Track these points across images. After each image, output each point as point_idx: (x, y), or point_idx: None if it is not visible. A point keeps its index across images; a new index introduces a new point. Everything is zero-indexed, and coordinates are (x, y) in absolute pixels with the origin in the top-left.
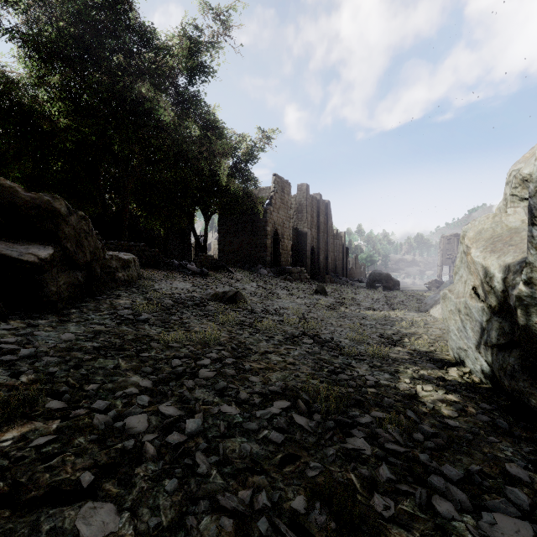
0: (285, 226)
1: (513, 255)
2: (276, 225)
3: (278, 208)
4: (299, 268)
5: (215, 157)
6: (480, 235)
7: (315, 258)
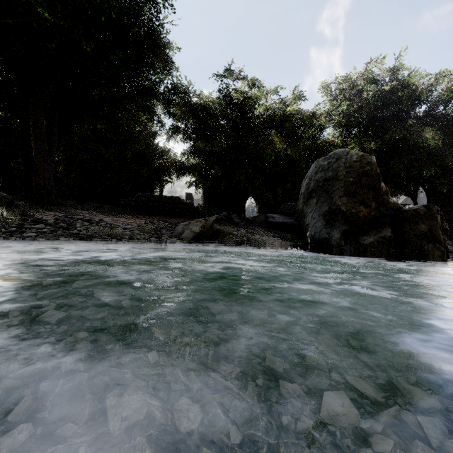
0: None
1: None
2: None
3: None
4: None
5: None
6: None
7: None
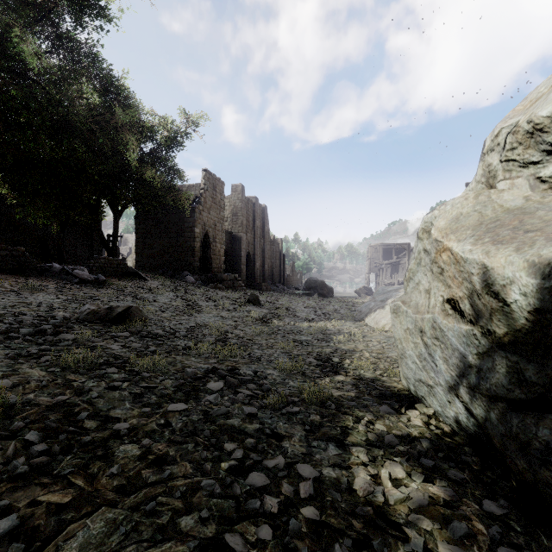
0: (217, 228)
1: (551, 244)
2: (206, 226)
3: (208, 208)
4: (232, 276)
5: (118, 132)
6: (457, 223)
7: (252, 265)
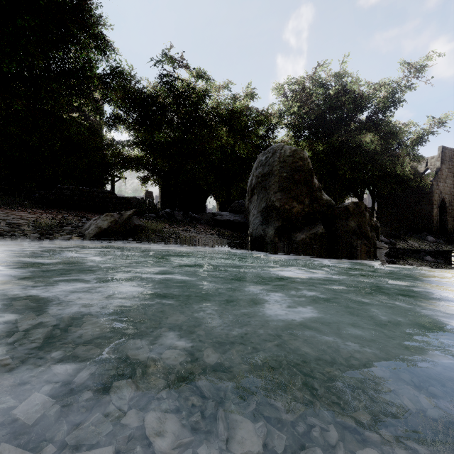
0: (453, 193)
1: None
2: (442, 194)
3: (444, 178)
4: None
5: (397, 158)
6: None
7: None
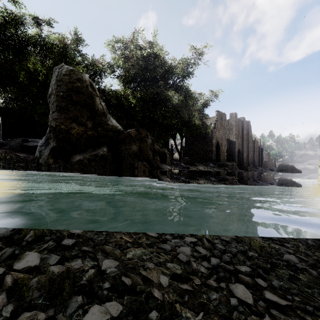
0: (223, 138)
1: None
2: (218, 139)
3: (218, 129)
4: (231, 163)
5: (191, 111)
6: None
7: (241, 156)
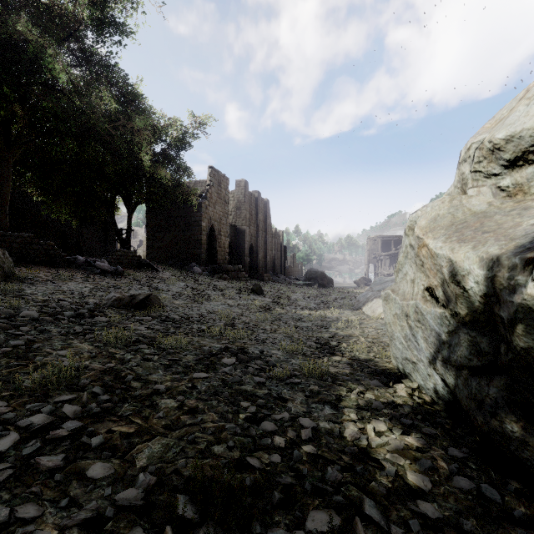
0: (222, 222)
1: (497, 244)
2: (212, 220)
3: (214, 203)
4: (236, 267)
5: (134, 135)
6: (435, 223)
7: (254, 257)
